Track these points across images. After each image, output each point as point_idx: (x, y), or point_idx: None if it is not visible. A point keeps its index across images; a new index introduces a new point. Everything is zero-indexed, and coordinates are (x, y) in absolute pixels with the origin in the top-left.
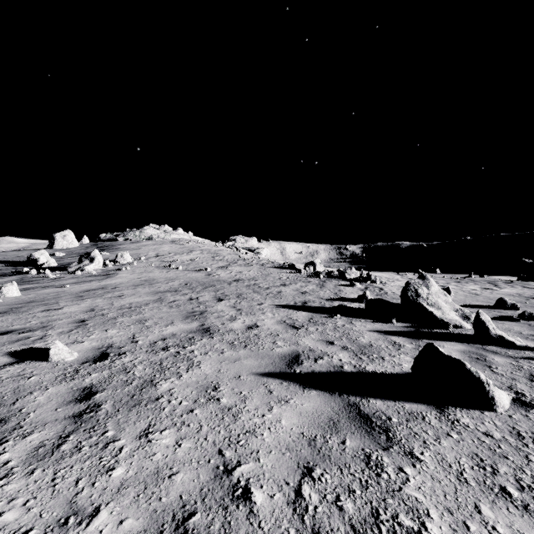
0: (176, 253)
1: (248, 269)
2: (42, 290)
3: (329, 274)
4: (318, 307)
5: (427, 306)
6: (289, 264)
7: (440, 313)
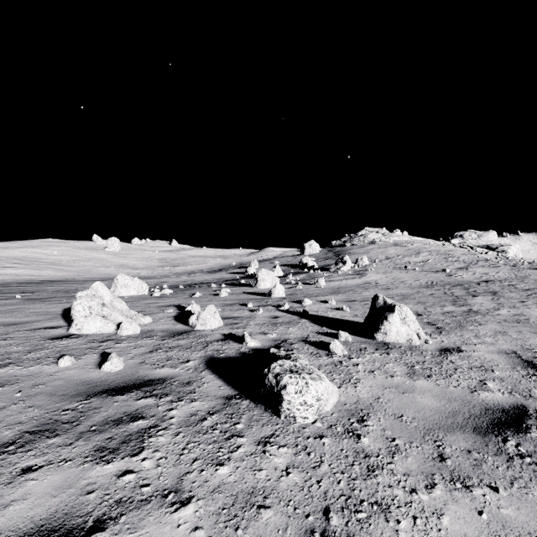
0: (403, 255)
1: (494, 270)
2: (331, 283)
3: None
4: None
5: None
6: None
7: None
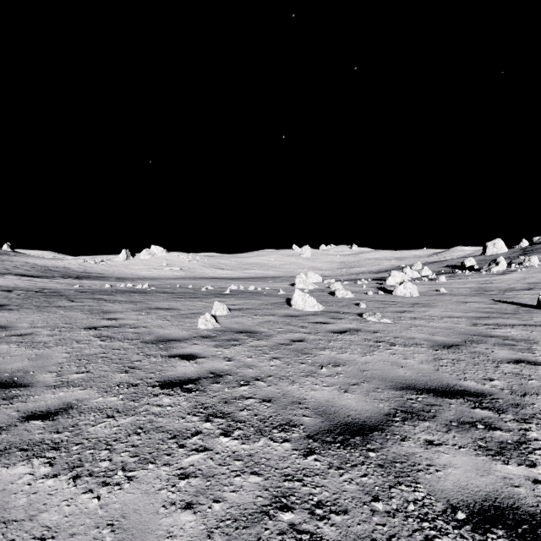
0: None
1: None
2: (456, 280)
3: None
4: None
5: None
6: None
7: None
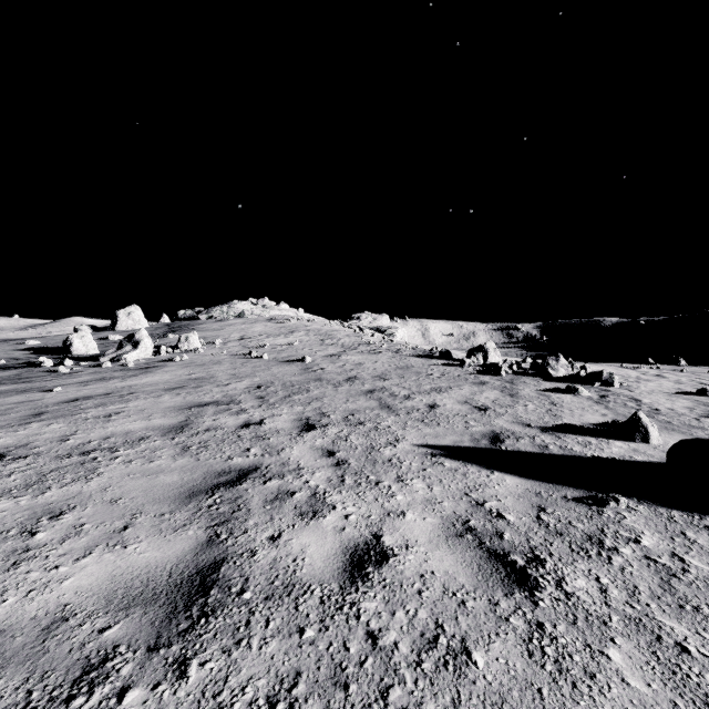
0: (270, 334)
1: (373, 358)
2: (7, 397)
3: (514, 367)
4: (535, 455)
5: None
6: (442, 351)
7: None
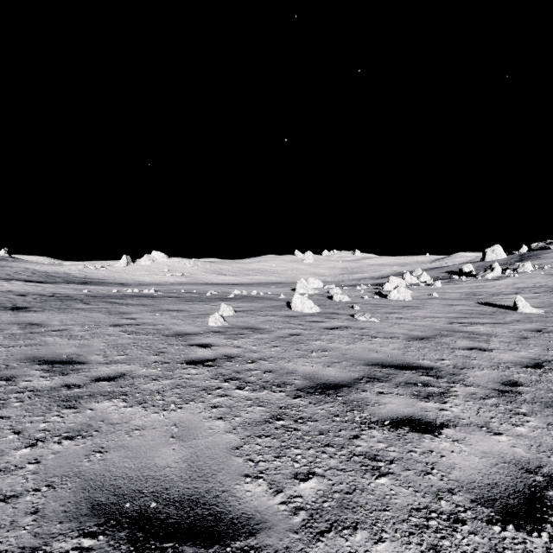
0: None
1: None
2: (451, 285)
3: None
4: None
5: None
6: None
7: None
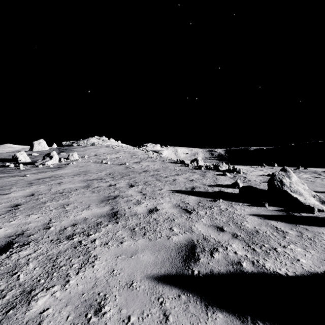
0: (108, 153)
1: (153, 163)
2: (8, 178)
3: (208, 167)
4: (203, 192)
5: (291, 193)
6: (181, 161)
7: (303, 198)
